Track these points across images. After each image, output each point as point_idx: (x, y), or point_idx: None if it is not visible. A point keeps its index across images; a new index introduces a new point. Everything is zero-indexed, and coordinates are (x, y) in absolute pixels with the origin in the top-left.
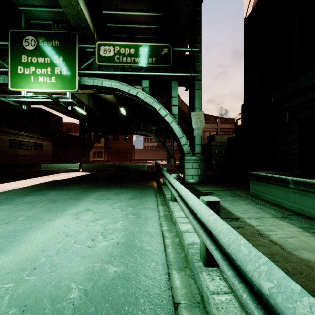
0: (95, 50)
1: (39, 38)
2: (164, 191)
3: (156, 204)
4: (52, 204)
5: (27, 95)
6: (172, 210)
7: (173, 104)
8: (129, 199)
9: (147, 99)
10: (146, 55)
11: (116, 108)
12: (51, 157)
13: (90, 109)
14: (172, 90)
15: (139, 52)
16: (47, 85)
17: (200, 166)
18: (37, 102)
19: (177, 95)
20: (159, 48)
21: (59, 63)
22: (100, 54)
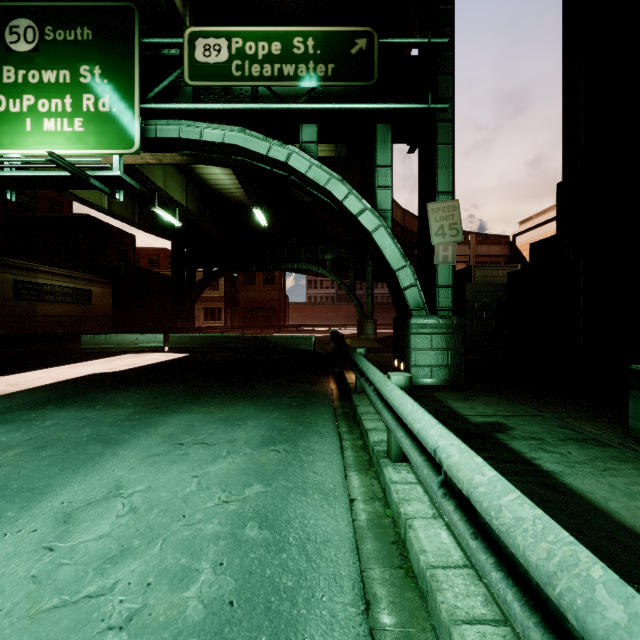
0: (183, 50)
1: (43, 23)
2: (362, 417)
3: (341, 462)
4: (24, 463)
5: (2, 159)
6: (402, 515)
7: (378, 185)
8: (259, 442)
9: (313, 171)
10: (312, 57)
11: (248, 214)
12: (110, 320)
13: (191, 214)
14: (376, 149)
15: (293, 52)
16: (64, 140)
17: (450, 342)
18: (35, 179)
19: (391, 161)
20: (345, 40)
21: (94, 84)
22: (195, 58)
